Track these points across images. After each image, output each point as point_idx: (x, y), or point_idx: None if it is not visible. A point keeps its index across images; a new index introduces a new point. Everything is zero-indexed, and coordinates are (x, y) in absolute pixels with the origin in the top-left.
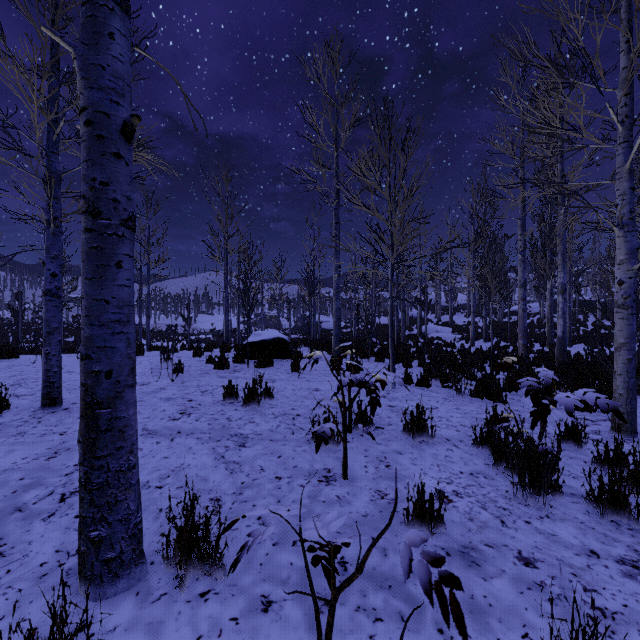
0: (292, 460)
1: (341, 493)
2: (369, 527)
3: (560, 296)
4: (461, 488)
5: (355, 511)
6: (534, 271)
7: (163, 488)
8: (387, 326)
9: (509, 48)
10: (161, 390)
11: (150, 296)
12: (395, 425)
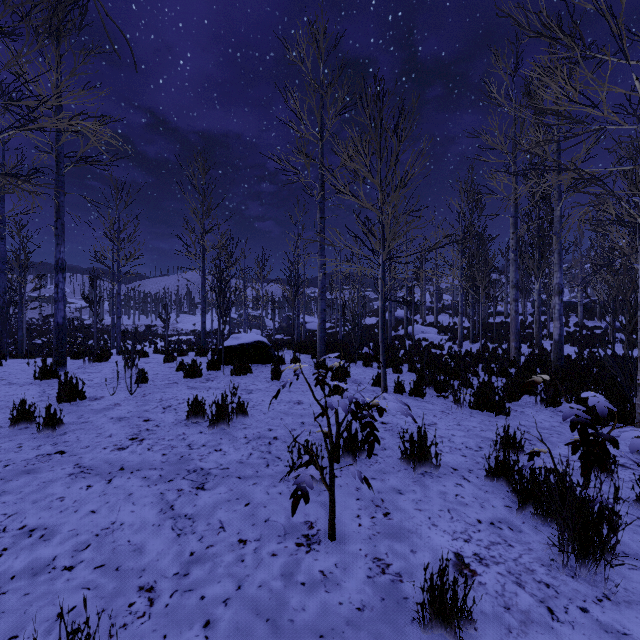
0: (263, 509)
1: (327, 566)
2: (368, 633)
3: (557, 297)
4: (484, 549)
5: (347, 601)
6: (522, 271)
7: (74, 570)
8: (373, 327)
9: (515, 19)
10: (115, 406)
11: (120, 295)
12: (390, 450)
